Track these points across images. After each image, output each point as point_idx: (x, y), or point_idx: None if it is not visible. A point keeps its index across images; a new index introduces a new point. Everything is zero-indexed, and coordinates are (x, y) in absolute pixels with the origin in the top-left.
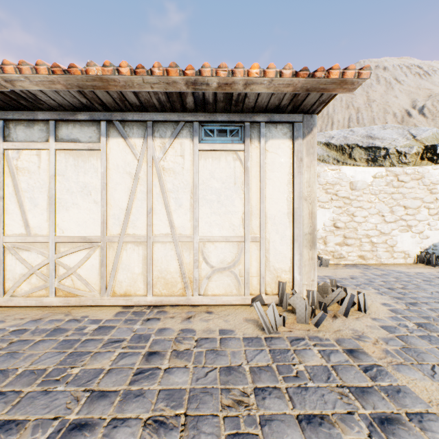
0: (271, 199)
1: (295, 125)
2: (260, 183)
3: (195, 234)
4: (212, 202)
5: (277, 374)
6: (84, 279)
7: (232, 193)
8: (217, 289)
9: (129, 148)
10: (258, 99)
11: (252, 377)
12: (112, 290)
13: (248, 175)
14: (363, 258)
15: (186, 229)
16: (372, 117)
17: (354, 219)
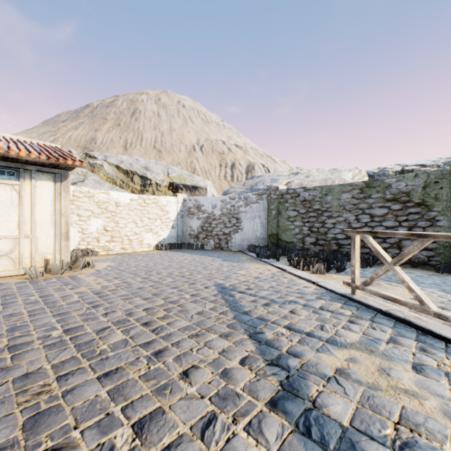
0: (40, 214)
1: (57, 175)
2: (32, 205)
3: None
4: None
5: (31, 285)
6: None
7: (10, 209)
8: None
9: None
10: (28, 160)
11: (17, 288)
12: None
13: (23, 200)
14: (125, 249)
15: None
16: (172, 143)
17: (119, 225)
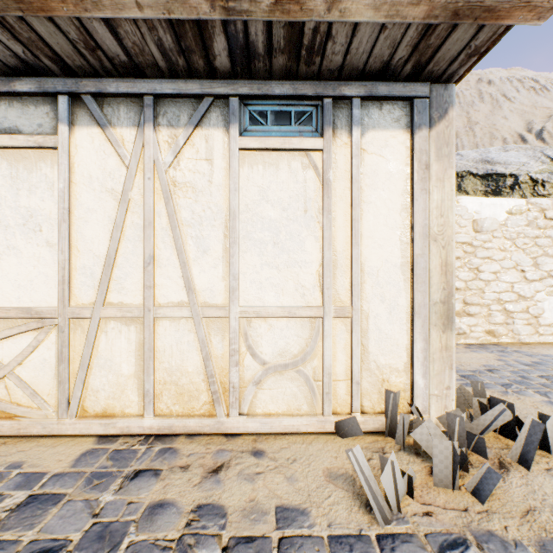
0: (371, 240)
1: (417, 104)
2: (353, 209)
3: (233, 303)
4: (263, 245)
5: None
6: (27, 386)
7: (300, 227)
8: (272, 403)
9: (112, 145)
10: (351, 43)
11: None
12: (79, 406)
13: (330, 196)
14: (493, 334)
15: (217, 294)
16: (474, 144)
17: (480, 276)
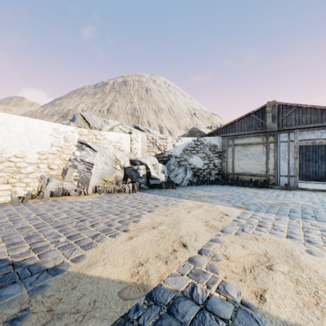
0: None
1: None
2: None
3: None
4: None
5: None
6: None
7: None
8: None
9: None
10: None
11: None
12: None
13: None
14: None
15: None
16: (178, 112)
17: None
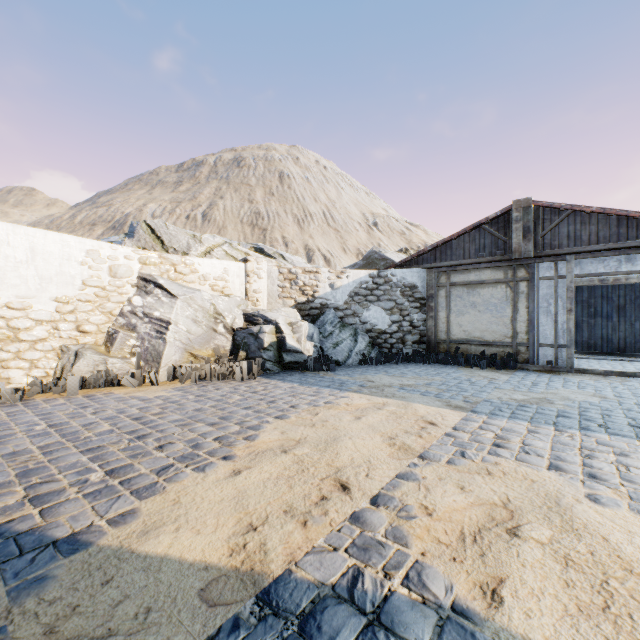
0: None
1: None
2: None
3: None
4: None
5: None
6: None
7: None
8: None
9: None
10: None
11: None
12: None
13: None
14: None
15: None
16: (343, 220)
17: None
